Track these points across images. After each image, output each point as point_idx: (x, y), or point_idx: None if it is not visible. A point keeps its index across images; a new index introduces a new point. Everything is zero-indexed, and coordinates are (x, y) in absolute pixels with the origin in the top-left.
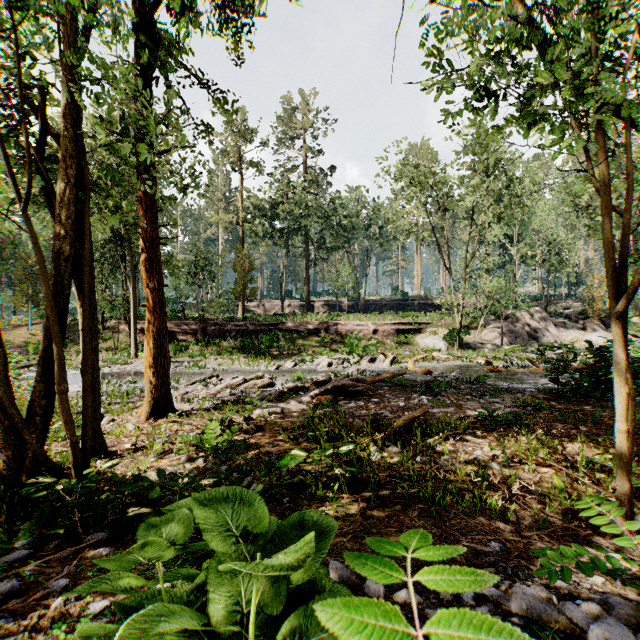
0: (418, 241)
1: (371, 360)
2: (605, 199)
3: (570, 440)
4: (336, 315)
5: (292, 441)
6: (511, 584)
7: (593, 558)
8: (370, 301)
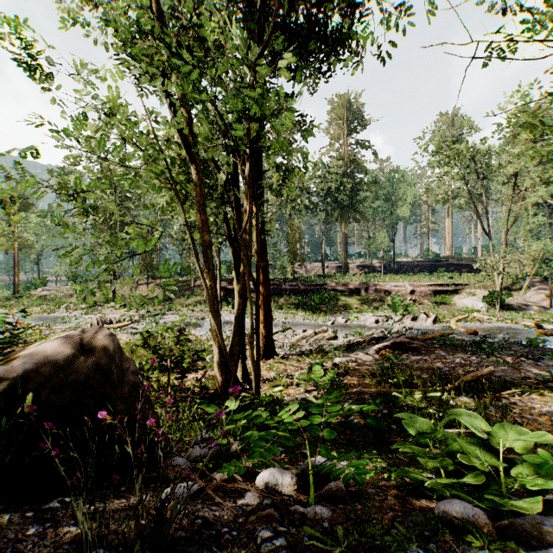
0: (454, 208)
1: (413, 319)
2: None
3: None
4: (373, 276)
5: (377, 385)
6: None
7: None
8: (402, 262)
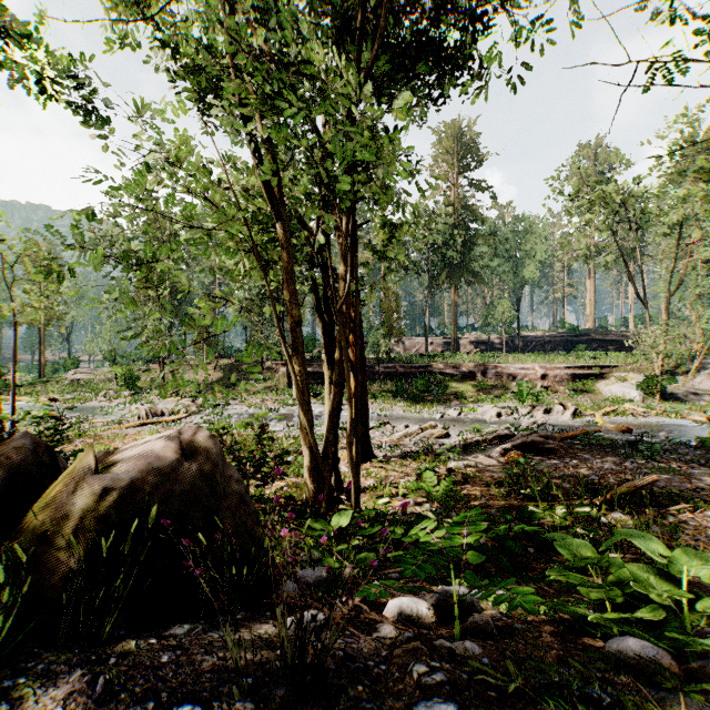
0: (599, 268)
1: (546, 411)
2: None
3: None
4: (492, 356)
5: (505, 496)
6: None
7: None
8: (528, 337)
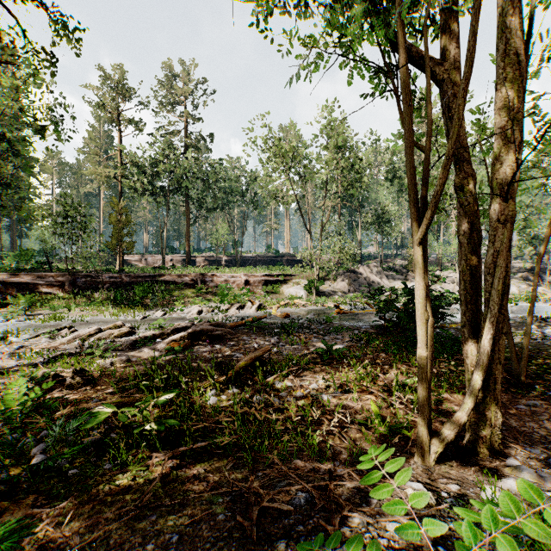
0: (284, 205)
1: (240, 307)
2: (408, 121)
3: (390, 367)
4: (213, 268)
5: (122, 393)
6: None
7: None
8: (246, 257)
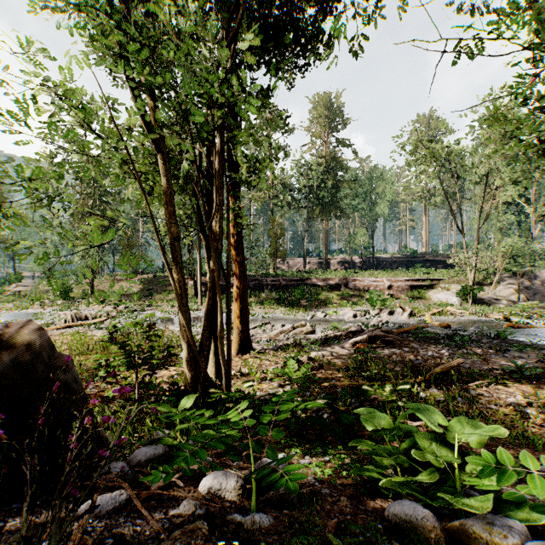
0: (430, 206)
1: (390, 313)
2: None
3: None
4: (352, 272)
5: (350, 378)
6: None
7: None
8: (381, 258)
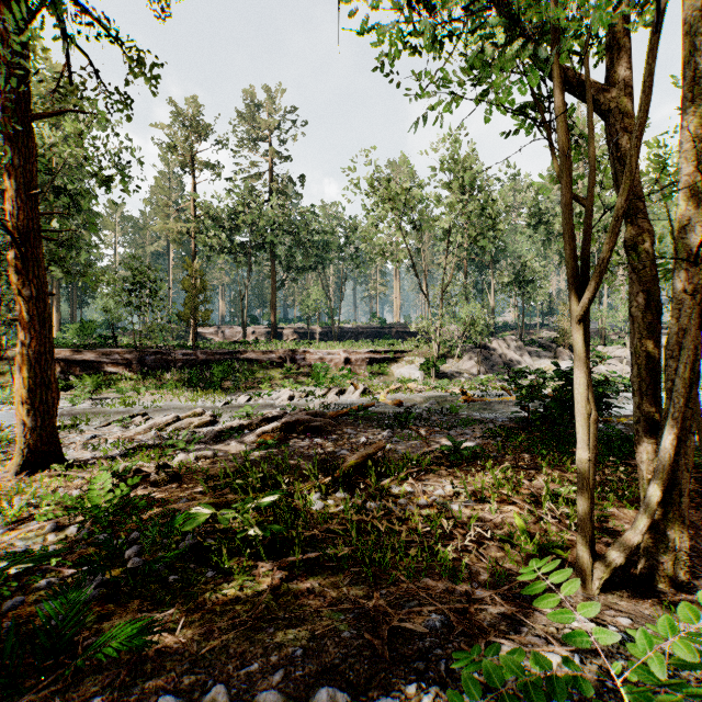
0: (394, 262)
1: (340, 392)
2: (565, 174)
3: (537, 472)
4: (305, 343)
5: (213, 493)
6: (438, 692)
7: (529, 685)
8: (345, 328)
